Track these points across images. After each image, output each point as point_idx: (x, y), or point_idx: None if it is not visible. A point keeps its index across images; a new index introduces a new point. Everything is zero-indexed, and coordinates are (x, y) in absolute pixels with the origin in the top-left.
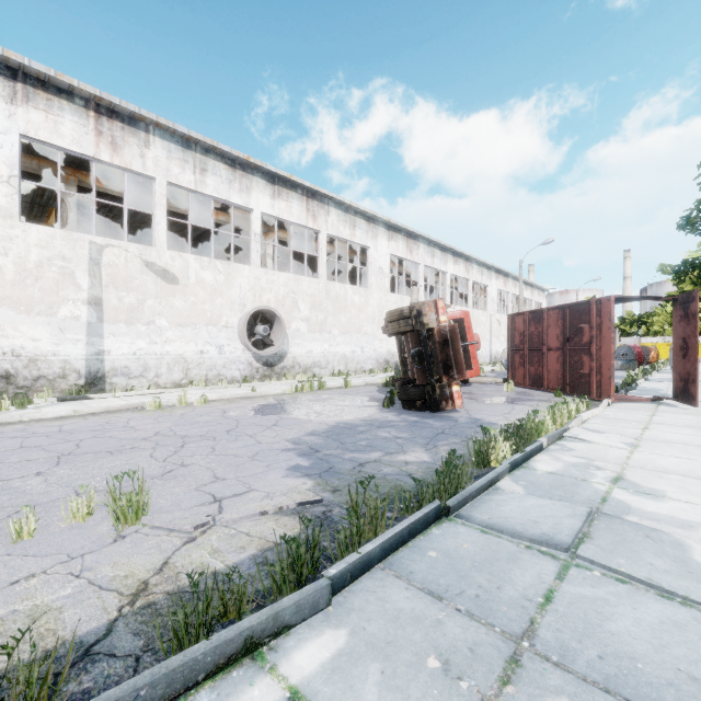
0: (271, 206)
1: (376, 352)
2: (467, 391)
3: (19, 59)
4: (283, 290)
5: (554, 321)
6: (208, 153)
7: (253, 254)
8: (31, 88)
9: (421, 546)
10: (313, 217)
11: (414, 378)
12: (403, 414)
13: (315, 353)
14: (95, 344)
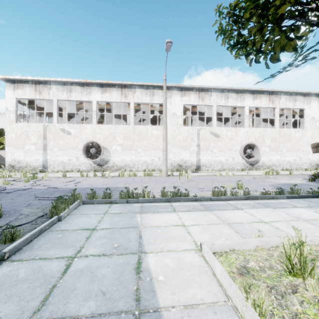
0: (252, 103)
1: (309, 160)
2: None
3: (183, 86)
4: (257, 135)
5: None
6: (229, 91)
7: (245, 123)
8: (185, 91)
9: (309, 199)
10: (272, 102)
11: None
12: (318, 183)
13: (273, 160)
14: (198, 157)
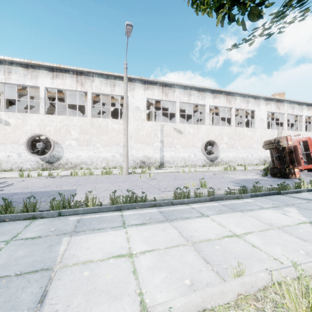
0: (212, 102)
1: (259, 156)
2: (308, 174)
3: (147, 79)
4: (217, 133)
5: None
6: (191, 89)
7: (206, 121)
8: (148, 85)
9: (271, 196)
10: (229, 102)
11: (277, 166)
12: (271, 178)
13: (230, 156)
14: (162, 153)
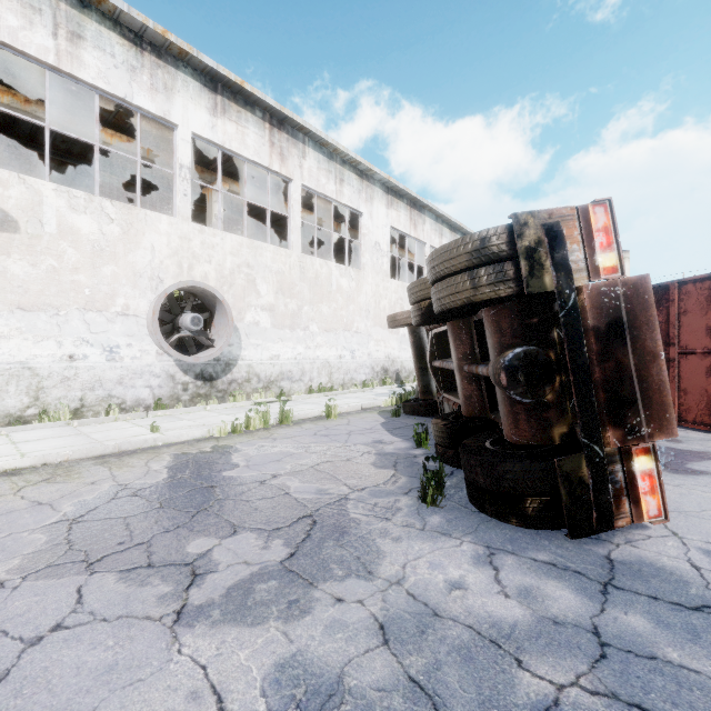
0: (209, 126)
1: (371, 357)
2: None
3: None
4: (230, 261)
5: (700, 302)
6: (86, 9)
7: (177, 198)
8: None
9: None
10: (281, 156)
11: (474, 414)
12: (501, 553)
13: (284, 358)
14: None
